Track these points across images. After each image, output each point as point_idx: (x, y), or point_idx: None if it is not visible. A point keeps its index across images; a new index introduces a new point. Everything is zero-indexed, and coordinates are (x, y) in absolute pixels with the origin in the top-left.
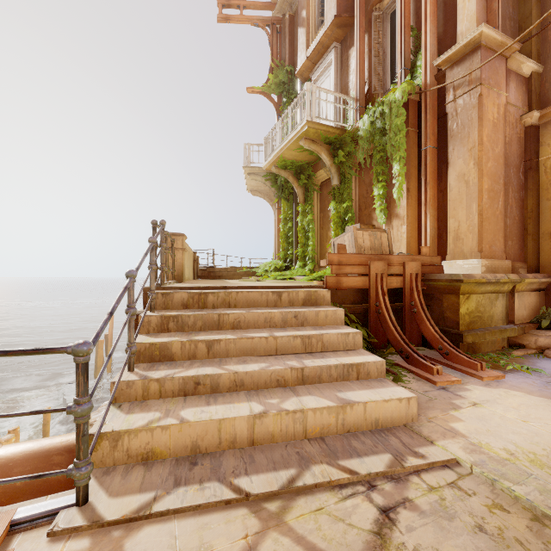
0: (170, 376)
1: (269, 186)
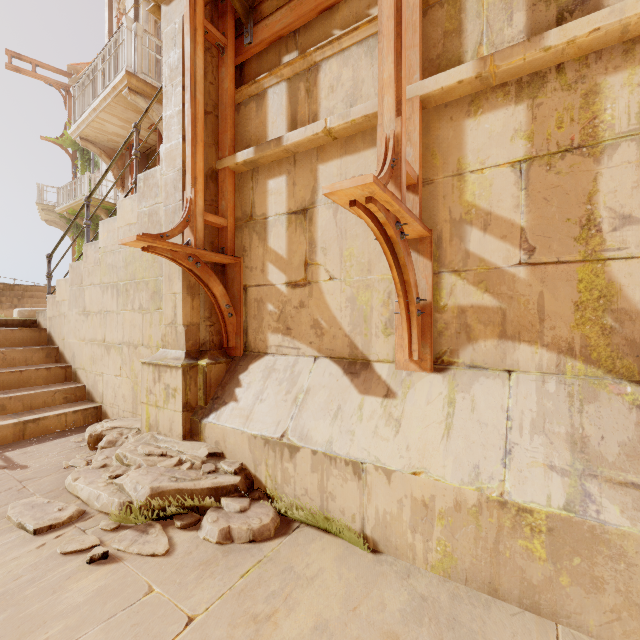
0: (5, 303)
1: (65, 222)
